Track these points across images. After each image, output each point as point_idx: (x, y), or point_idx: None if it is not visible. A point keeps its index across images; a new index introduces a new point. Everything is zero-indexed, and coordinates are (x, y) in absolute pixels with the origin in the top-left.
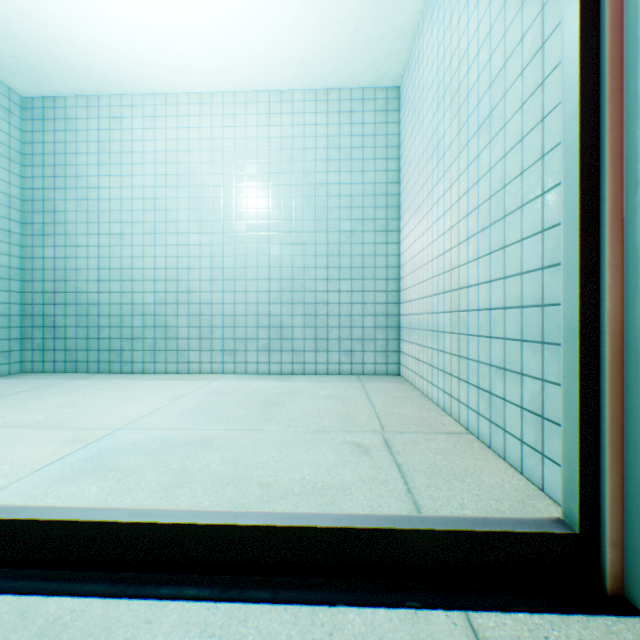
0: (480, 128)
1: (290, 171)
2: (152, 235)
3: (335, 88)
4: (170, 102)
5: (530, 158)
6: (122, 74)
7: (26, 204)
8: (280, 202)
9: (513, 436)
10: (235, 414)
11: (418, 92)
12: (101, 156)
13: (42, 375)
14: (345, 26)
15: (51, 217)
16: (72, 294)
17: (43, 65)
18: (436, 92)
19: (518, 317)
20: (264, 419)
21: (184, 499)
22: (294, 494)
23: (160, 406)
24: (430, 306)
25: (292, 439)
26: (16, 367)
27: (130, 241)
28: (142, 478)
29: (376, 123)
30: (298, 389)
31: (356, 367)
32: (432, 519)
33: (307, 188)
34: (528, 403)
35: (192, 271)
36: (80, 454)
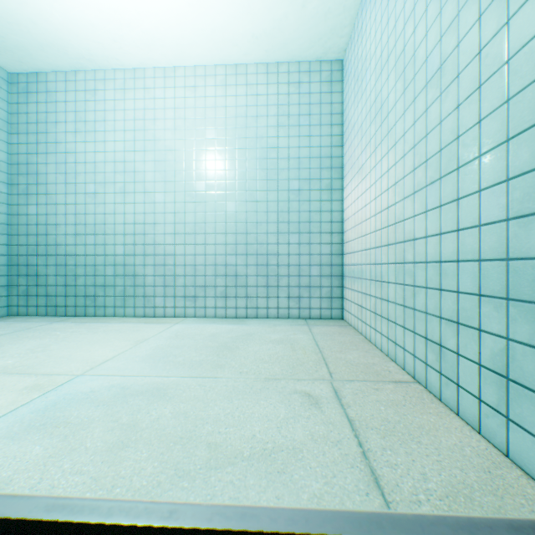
0: (428, 83)
1: (244, 136)
2: (122, 194)
3: (284, 62)
4: (138, 76)
5: (491, 104)
6: (95, 50)
7: (12, 167)
8: (235, 164)
9: (469, 393)
10: (191, 359)
11: (361, 61)
12: (77, 124)
13: (25, 318)
14: (294, 1)
15: (34, 178)
16: (52, 246)
17: (25, 43)
18: (379, 57)
19: (475, 271)
20: (218, 365)
21: (126, 464)
22: (243, 458)
23: (123, 350)
24: (373, 257)
25: (243, 388)
26: (3, 311)
27: (103, 199)
28: (88, 435)
29: (321, 93)
30: (251, 333)
31: (303, 312)
32: (405, 521)
33: (259, 151)
34: (488, 361)
35: (157, 226)
36: (34, 405)
